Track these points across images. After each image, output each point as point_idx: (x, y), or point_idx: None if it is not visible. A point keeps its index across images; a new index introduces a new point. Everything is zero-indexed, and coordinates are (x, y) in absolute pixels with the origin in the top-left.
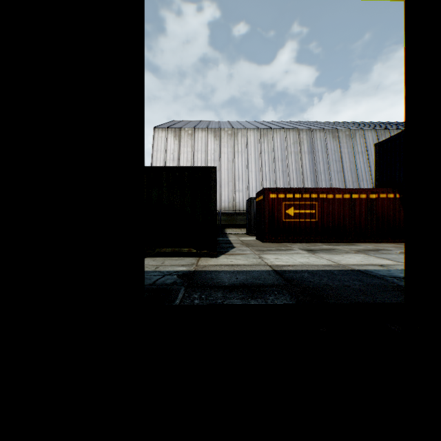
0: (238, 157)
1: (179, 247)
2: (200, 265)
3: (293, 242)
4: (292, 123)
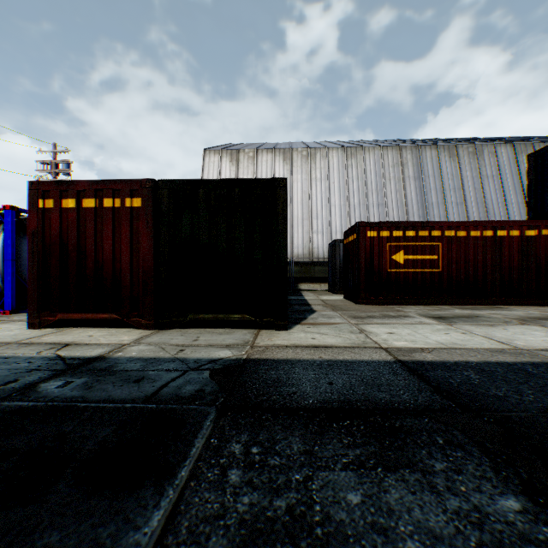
0: (315, 186)
1: (225, 311)
2: (258, 346)
3: (402, 304)
4: (389, 141)
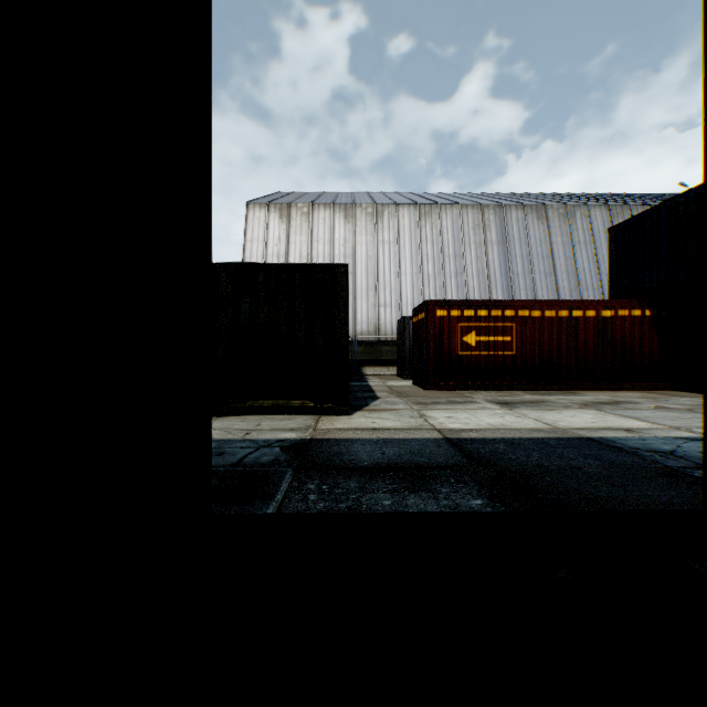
0: (383, 250)
1: (286, 397)
2: (320, 429)
3: (474, 390)
4: (471, 196)
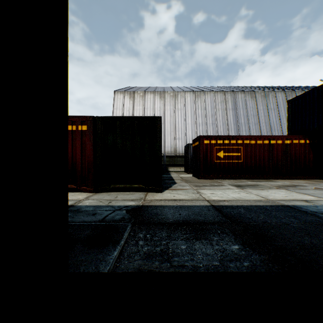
0: (178, 113)
1: (130, 183)
2: (147, 200)
3: (222, 179)
4: (219, 87)
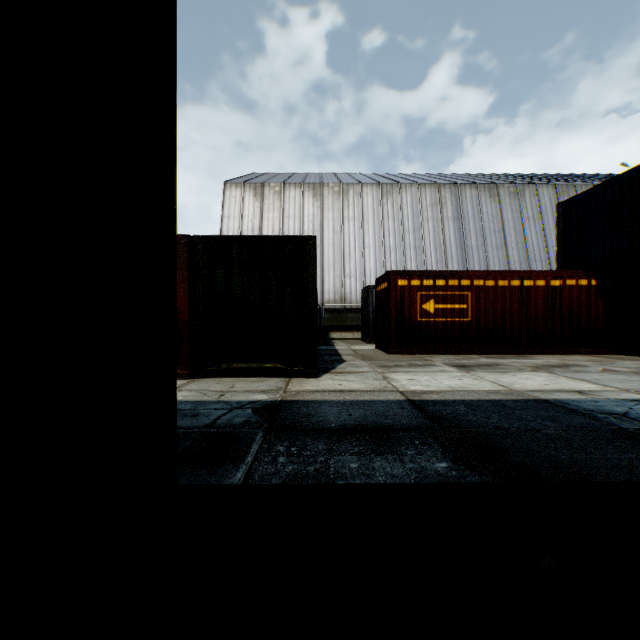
0: (348, 226)
1: (258, 361)
2: (290, 391)
3: (433, 354)
4: (429, 176)
